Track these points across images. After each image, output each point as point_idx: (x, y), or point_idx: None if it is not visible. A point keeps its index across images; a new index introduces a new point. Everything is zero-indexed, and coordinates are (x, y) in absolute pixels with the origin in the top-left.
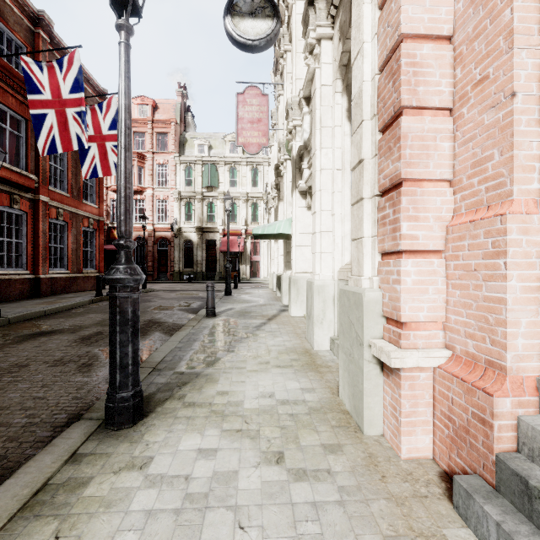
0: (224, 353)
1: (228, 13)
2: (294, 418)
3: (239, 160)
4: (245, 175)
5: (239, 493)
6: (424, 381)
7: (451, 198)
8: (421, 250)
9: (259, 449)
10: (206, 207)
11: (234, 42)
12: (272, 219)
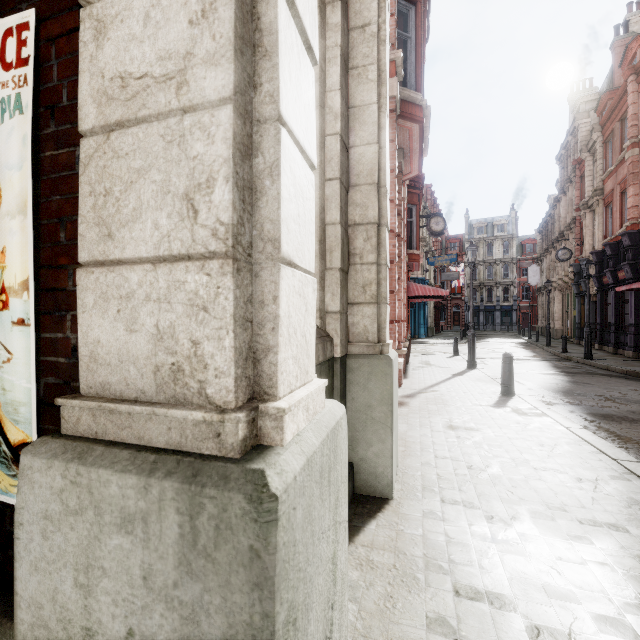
0: None
1: None
2: (458, 486)
3: None
4: None
5: (494, 459)
6: None
7: None
8: None
9: (488, 472)
10: None
11: None
12: None
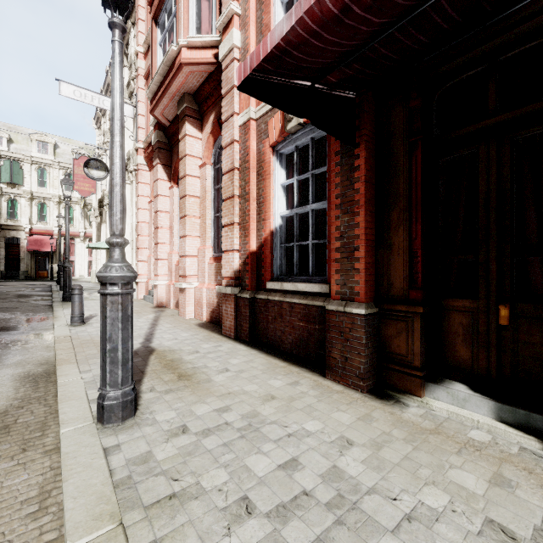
0: (86, 295)
1: (86, 167)
2: None
3: (50, 163)
4: (57, 178)
5: None
6: (143, 285)
7: (149, 252)
8: (143, 261)
9: None
10: (6, 203)
11: (88, 176)
12: (93, 230)
